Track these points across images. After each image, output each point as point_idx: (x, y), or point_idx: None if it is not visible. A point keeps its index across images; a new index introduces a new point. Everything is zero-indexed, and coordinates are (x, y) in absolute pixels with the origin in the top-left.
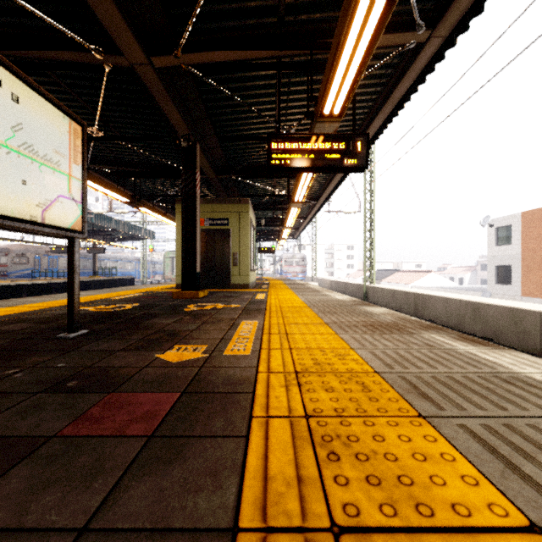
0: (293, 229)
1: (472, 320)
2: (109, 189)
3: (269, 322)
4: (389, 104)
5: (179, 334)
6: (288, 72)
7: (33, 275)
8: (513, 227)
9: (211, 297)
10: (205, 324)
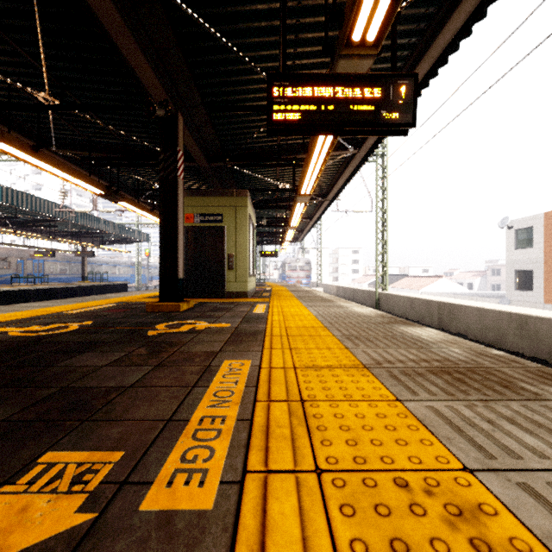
0: (297, 231)
1: (517, 336)
2: (74, 175)
3: (270, 362)
4: (427, 59)
5: (90, 403)
6: (296, 6)
7: (15, 281)
8: (535, 229)
9: (196, 310)
10: (159, 369)
